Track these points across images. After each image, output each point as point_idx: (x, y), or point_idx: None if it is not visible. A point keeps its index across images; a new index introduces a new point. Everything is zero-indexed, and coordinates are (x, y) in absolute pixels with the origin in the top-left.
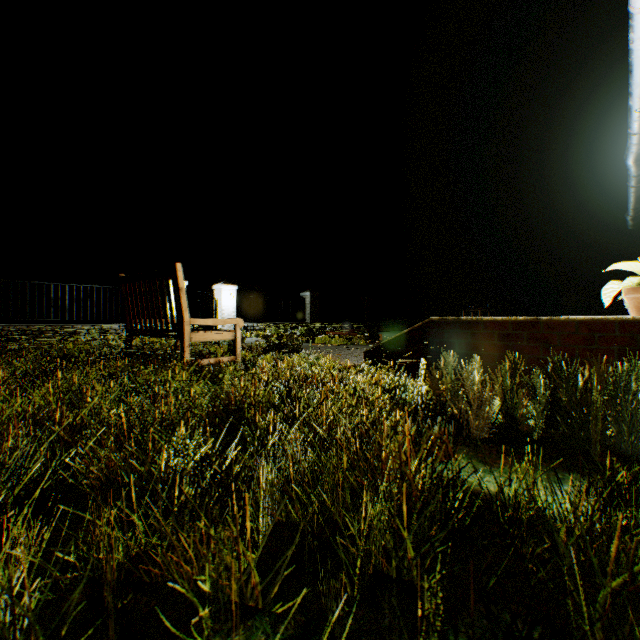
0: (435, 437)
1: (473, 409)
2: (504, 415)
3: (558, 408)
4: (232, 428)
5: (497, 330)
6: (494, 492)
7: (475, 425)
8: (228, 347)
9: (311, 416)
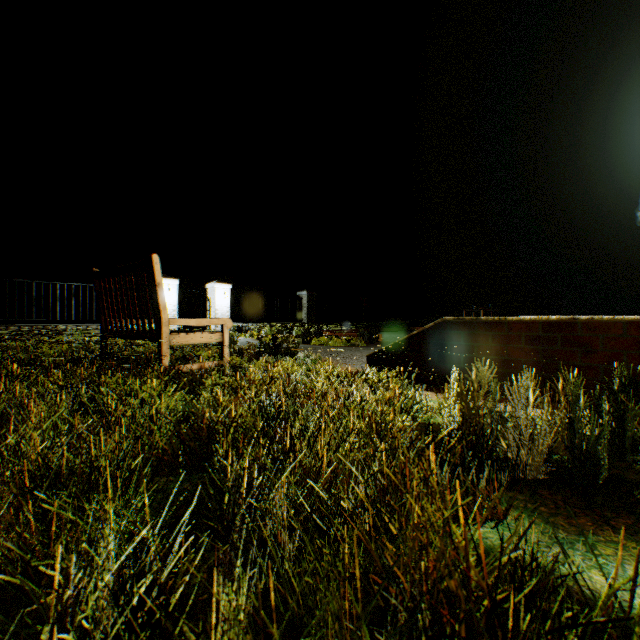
0: (482, 486)
1: (523, 439)
2: (567, 448)
3: (628, 435)
4: (202, 464)
5: (524, 332)
6: (595, 592)
7: (526, 460)
8: (217, 350)
9: (307, 457)
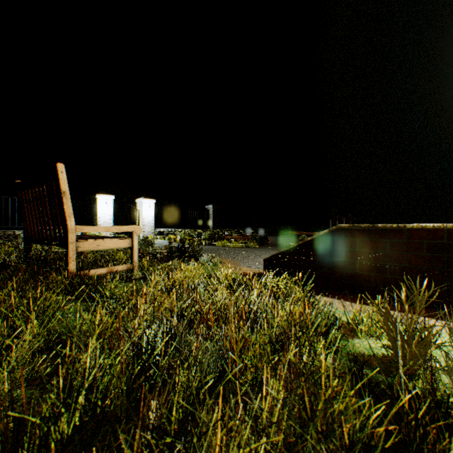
0: None
1: None
2: None
3: None
4: None
5: (426, 239)
6: None
7: None
8: None
9: None
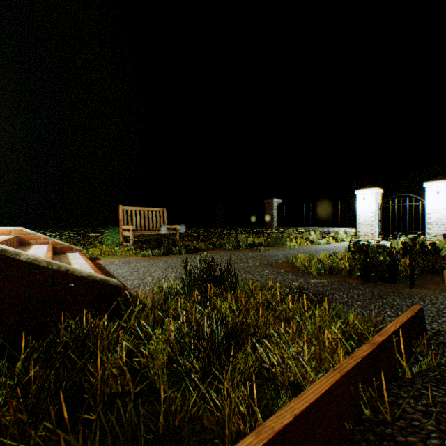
0: None
1: None
2: None
3: None
4: None
5: None
6: None
7: None
8: None
9: None
